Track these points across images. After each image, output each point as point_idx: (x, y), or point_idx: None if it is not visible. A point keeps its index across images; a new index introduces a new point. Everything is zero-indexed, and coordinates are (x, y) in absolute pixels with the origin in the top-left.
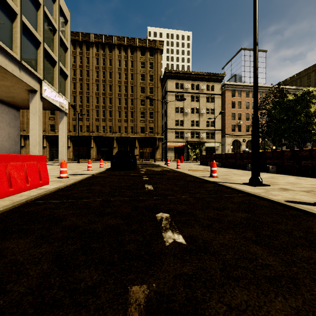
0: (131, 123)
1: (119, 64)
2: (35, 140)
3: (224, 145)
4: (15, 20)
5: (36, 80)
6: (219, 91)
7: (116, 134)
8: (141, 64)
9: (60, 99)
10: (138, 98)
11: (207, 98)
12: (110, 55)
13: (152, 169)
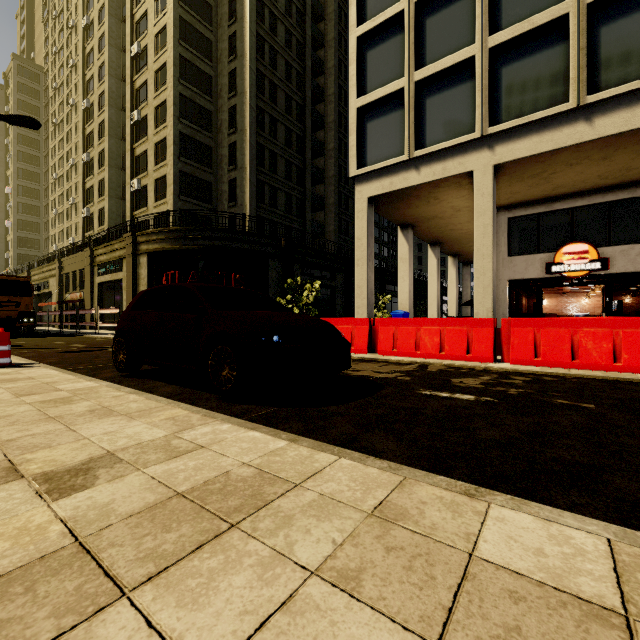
0: None
1: None
2: None
3: None
4: None
5: None
6: None
7: None
8: None
9: None
10: None
11: None
12: None
13: None
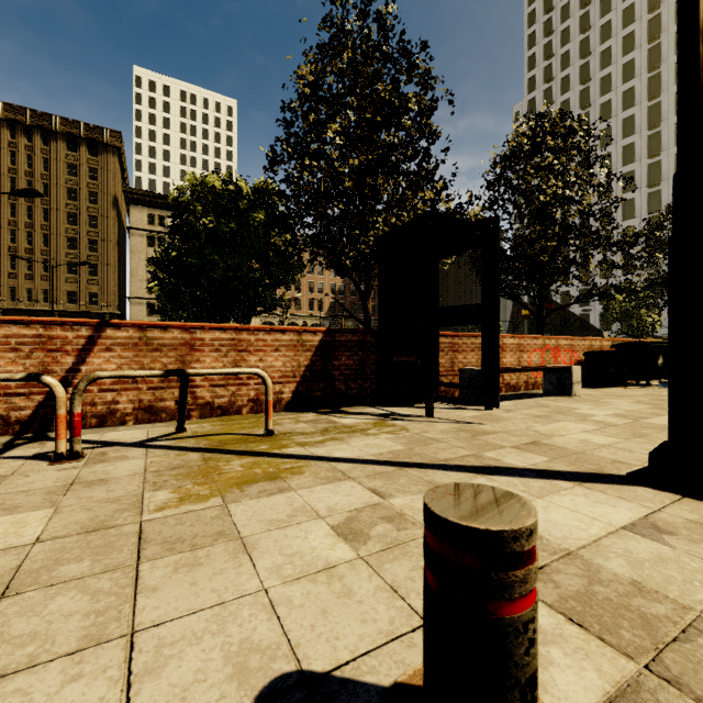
0: (44, 283)
1: (13, 161)
2: None
3: None
4: None
5: None
6: None
7: (3, 302)
8: (69, 168)
9: None
10: (61, 233)
11: None
12: None
13: None
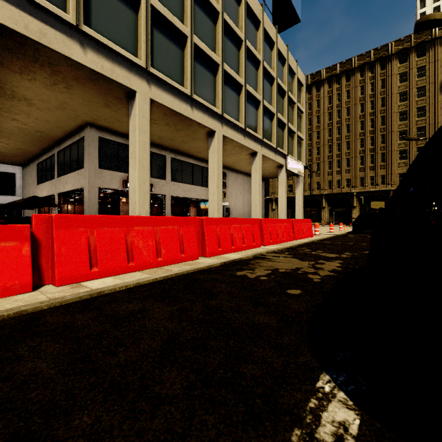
0: (381, 170)
1: (361, 92)
2: (282, 206)
3: None
4: (273, 120)
5: (283, 157)
6: None
7: (356, 188)
8: (400, 78)
9: (298, 166)
10: (394, 130)
11: None
12: (347, 85)
13: None
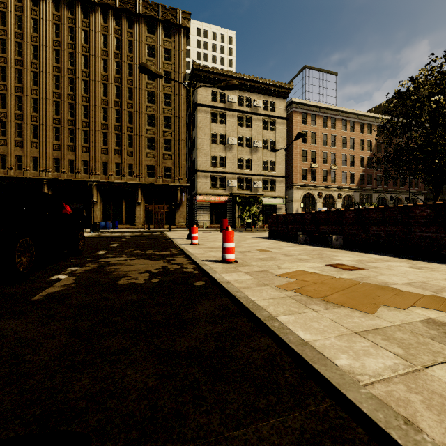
0: (129, 158)
1: (105, 44)
2: None
3: (291, 202)
4: None
5: None
6: (283, 112)
7: (97, 176)
8: (148, 50)
9: None
10: (142, 111)
11: (264, 123)
12: (85, 23)
13: (116, 271)
